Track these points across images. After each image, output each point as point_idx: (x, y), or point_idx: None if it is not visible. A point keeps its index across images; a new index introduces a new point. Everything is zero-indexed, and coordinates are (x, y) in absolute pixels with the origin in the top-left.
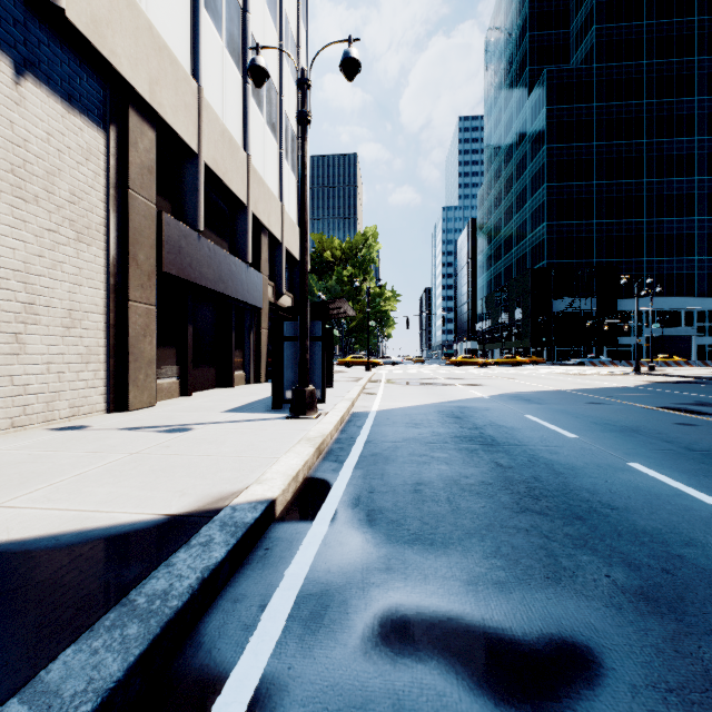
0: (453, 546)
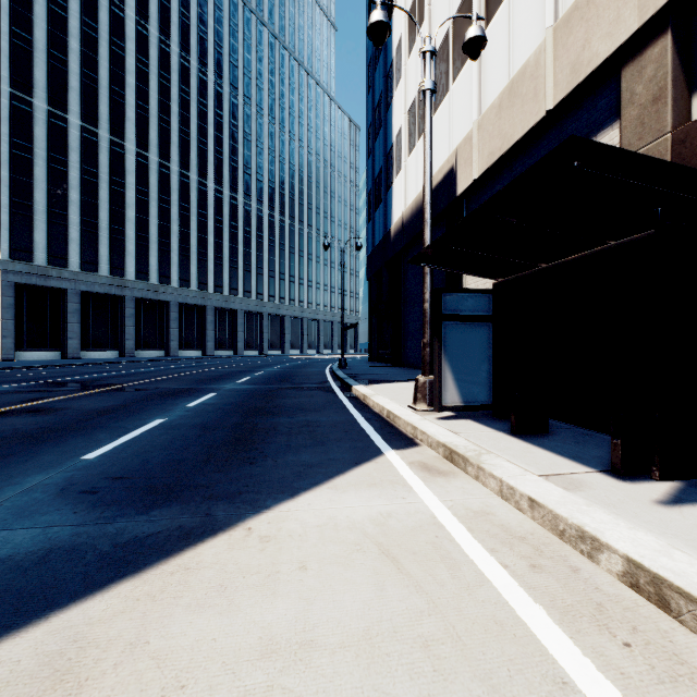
0: (304, 391)
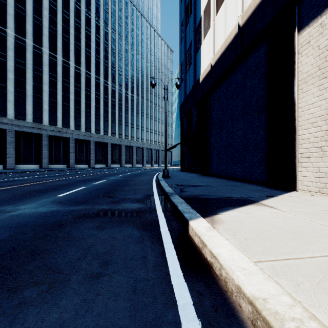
0: (107, 229)
